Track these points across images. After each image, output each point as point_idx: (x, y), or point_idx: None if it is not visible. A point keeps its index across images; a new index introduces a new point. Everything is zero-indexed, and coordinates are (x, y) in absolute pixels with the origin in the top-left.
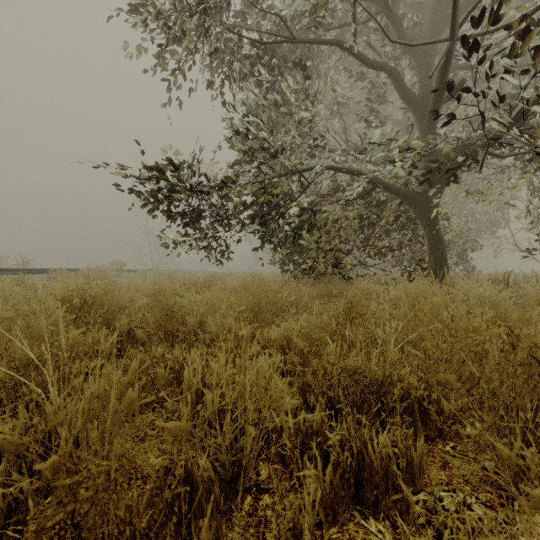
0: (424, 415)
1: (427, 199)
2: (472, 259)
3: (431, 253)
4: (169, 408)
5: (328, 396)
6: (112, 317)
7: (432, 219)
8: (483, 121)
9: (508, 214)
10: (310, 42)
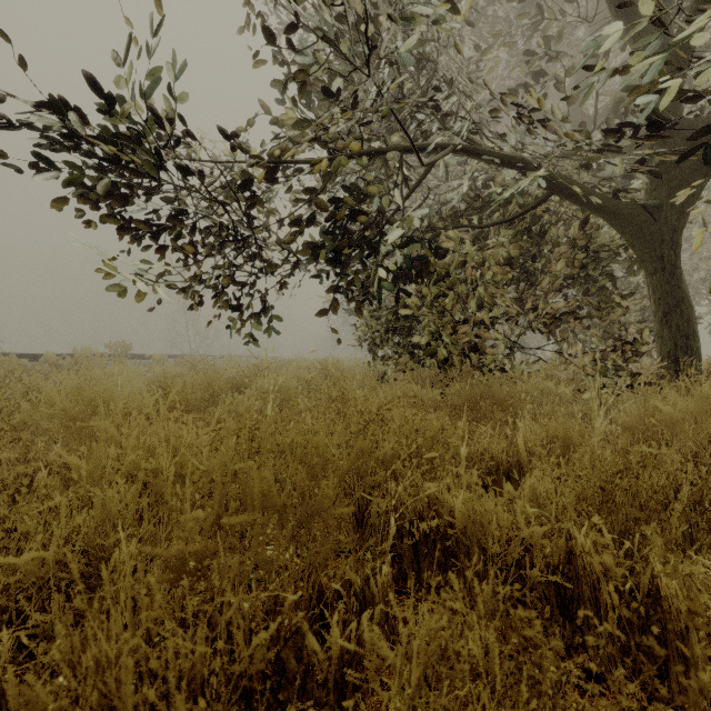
0: None
1: (659, 218)
2: None
3: (664, 323)
4: None
5: None
6: None
7: (669, 258)
8: None
9: None
10: None
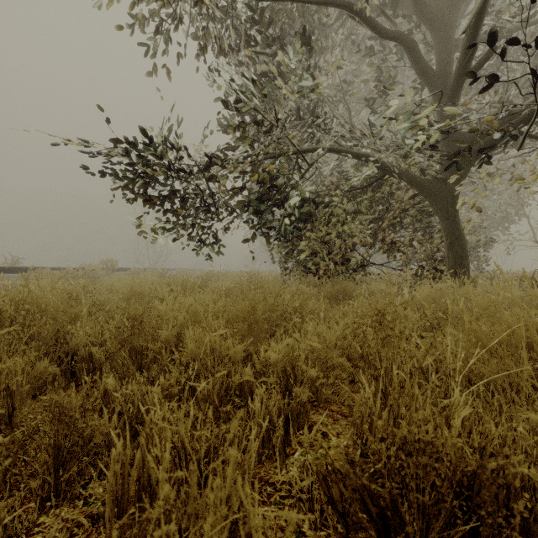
0: (534, 517)
1: (445, 189)
2: (484, 257)
3: (450, 250)
4: (99, 497)
5: (372, 495)
6: (60, 330)
7: (451, 212)
8: (537, 82)
9: (520, 210)
10: (315, 3)
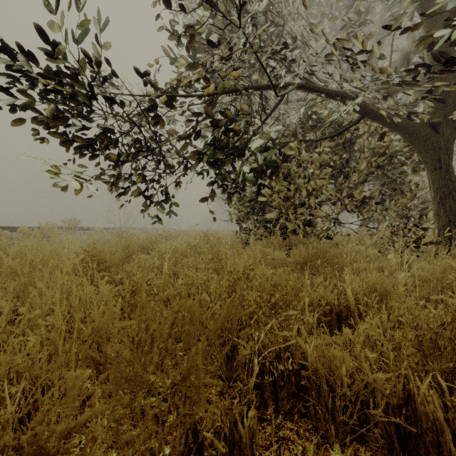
0: None
1: (437, 133)
2: None
3: (441, 205)
4: None
5: None
6: None
7: (444, 160)
8: None
9: None
10: None
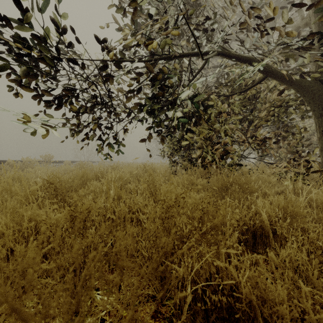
0: None
1: None
2: None
3: None
4: None
5: None
6: None
7: None
8: None
9: None
10: None
